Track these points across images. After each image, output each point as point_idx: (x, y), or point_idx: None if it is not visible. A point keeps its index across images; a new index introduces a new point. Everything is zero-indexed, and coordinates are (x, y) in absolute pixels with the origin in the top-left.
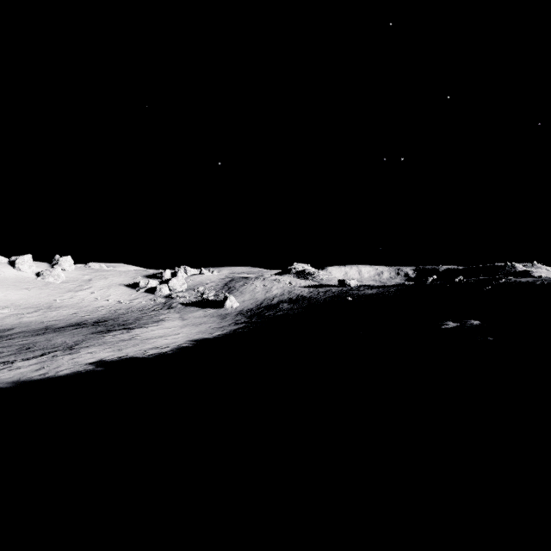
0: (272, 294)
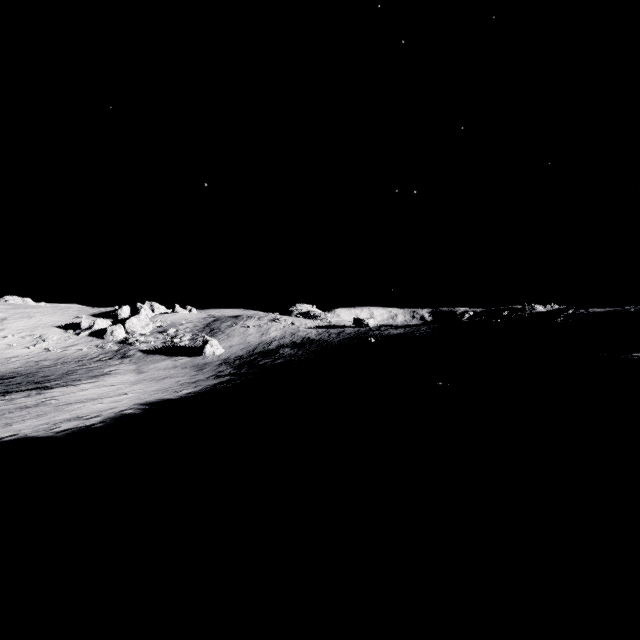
0: (269, 337)
